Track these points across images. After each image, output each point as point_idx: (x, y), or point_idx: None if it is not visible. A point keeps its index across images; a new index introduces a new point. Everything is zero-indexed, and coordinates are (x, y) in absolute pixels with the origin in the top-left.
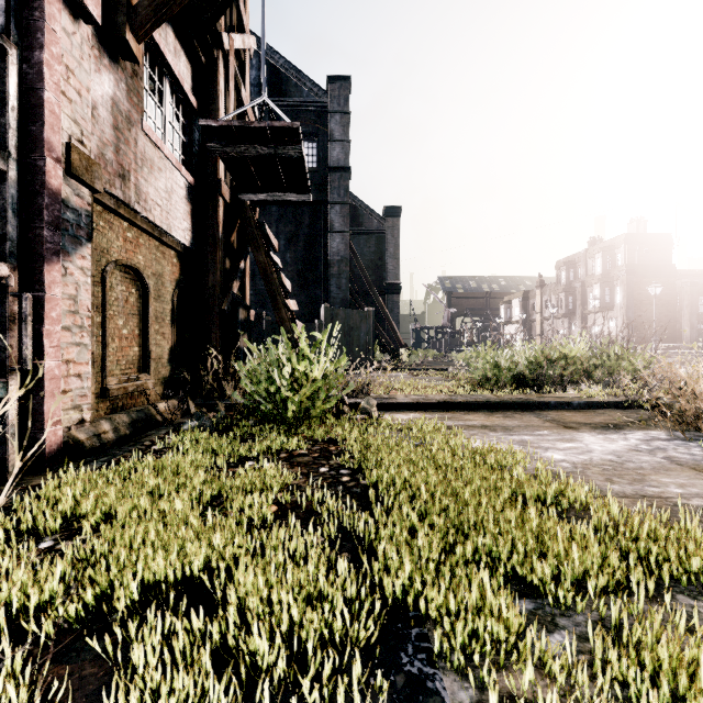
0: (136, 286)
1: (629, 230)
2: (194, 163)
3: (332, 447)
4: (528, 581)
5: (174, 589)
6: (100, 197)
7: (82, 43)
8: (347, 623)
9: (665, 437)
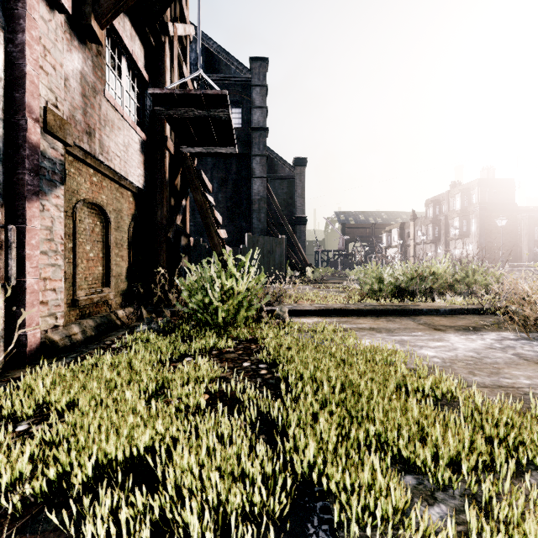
0: (100, 219)
1: (482, 176)
2: (146, 123)
3: (253, 346)
4: (412, 461)
5: (123, 466)
6: (71, 149)
7: (57, 28)
8: (263, 500)
9: (513, 337)
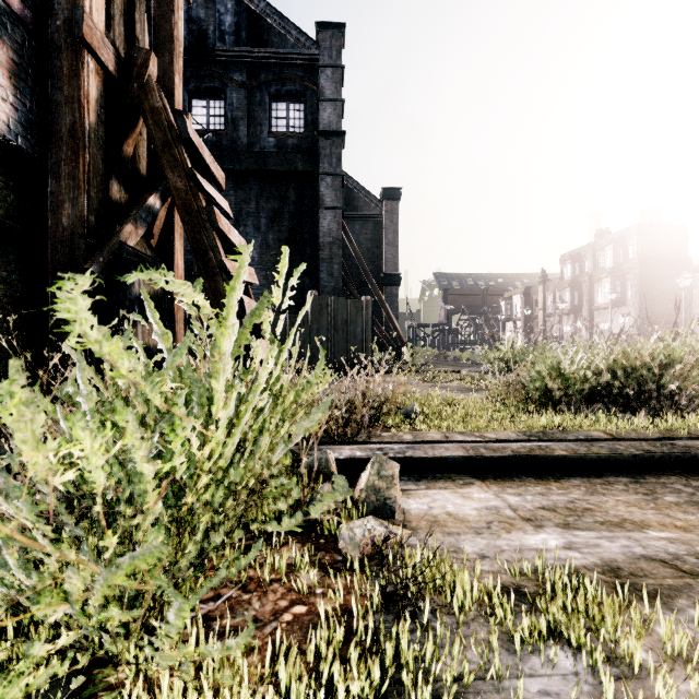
0: None
1: (642, 220)
2: None
3: None
4: None
5: None
6: None
7: None
8: None
9: None
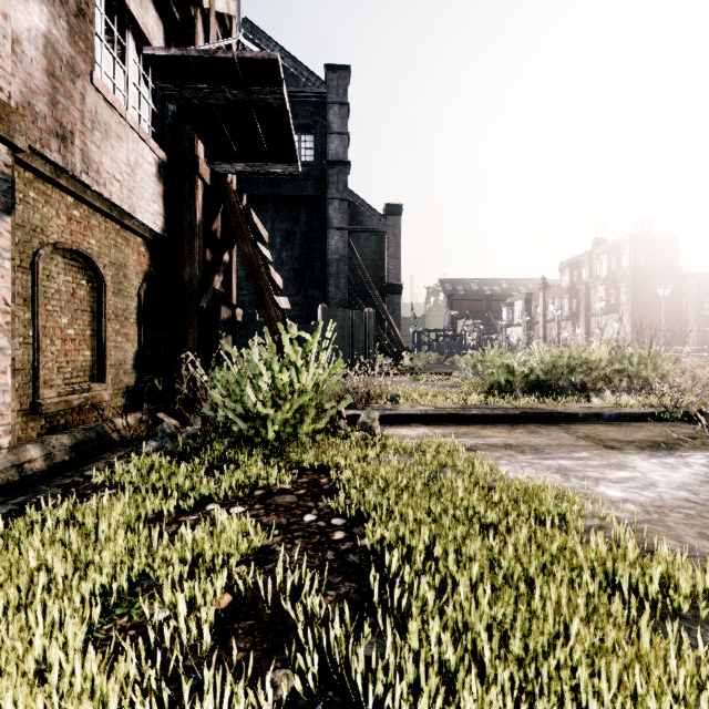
0: (88, 276)
1: (635, 230)
2: (168, 137)
3: (323, 479)
4: None
5: None
6: (28, 159)
7: None
8: None
9: None
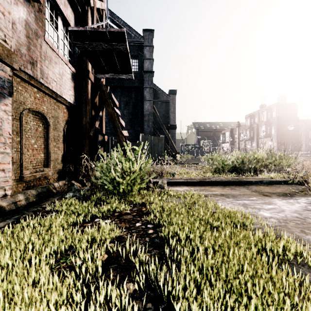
0: (42, 122)
1: (278, 101)
2: (76, 62)
3: (143, 208)
4: None
5: None
6: (18, 73)
7: None
8: None
9: None
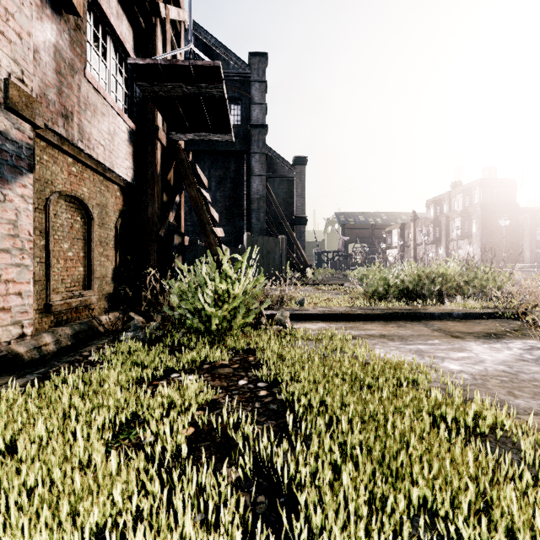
0: (81, 214)
1: (483, 176)
2: (136, 112)
3: (251, 357)
4: None
5: None
6: (43, 133)
7: None
8: None
9: None
